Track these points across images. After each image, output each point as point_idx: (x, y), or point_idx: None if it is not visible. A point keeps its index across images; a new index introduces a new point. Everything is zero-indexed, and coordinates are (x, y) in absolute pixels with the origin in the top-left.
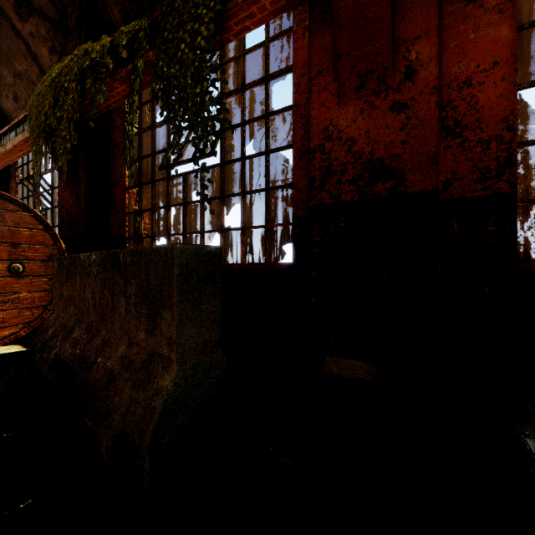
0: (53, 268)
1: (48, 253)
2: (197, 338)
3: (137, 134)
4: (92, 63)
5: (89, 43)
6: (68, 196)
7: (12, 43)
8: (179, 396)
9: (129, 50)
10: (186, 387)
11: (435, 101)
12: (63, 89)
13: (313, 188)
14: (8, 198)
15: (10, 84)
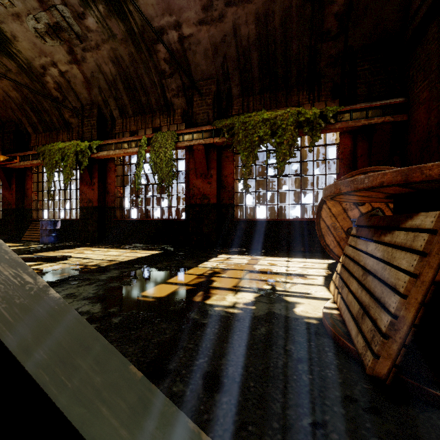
0: None
1: None
2: None
3: None
4: None
5: None
6: None
7: None
8: None
9: None
10: None
11: (15, 194)
12: None
13: (2, 205)
14: None
15: None
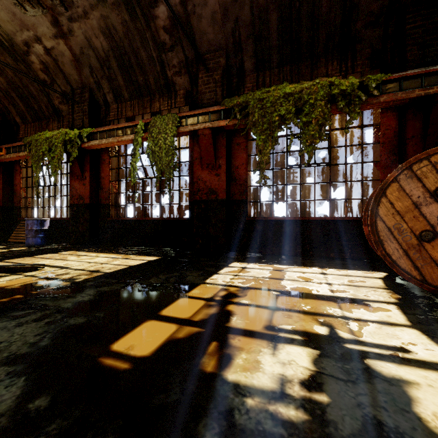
0: None
1: None
2: None
3: None
4: None
5: None
6: None
7: None
8: None
9: None
10: None
11: (2, 191)
12: None
13: None
14: None
15: None
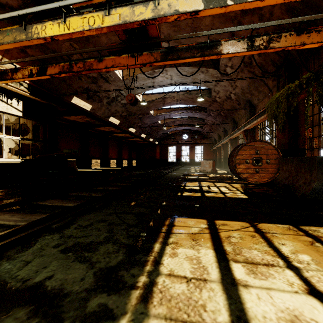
0: (279, 161)
1: (276, 157)
2: (322, 177)
3: (311, 105)
4: (291, 92)
5: (290, 84)
6: (280, 135)
7: (259, 83)
8: (316, 188)
9: (306, 82)
10: (319, 187)
11: None
12: (280, 101)
13: None
14: (265, 142)
15: (256, 95)
